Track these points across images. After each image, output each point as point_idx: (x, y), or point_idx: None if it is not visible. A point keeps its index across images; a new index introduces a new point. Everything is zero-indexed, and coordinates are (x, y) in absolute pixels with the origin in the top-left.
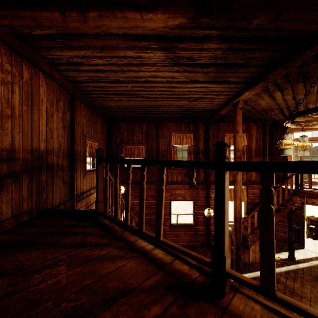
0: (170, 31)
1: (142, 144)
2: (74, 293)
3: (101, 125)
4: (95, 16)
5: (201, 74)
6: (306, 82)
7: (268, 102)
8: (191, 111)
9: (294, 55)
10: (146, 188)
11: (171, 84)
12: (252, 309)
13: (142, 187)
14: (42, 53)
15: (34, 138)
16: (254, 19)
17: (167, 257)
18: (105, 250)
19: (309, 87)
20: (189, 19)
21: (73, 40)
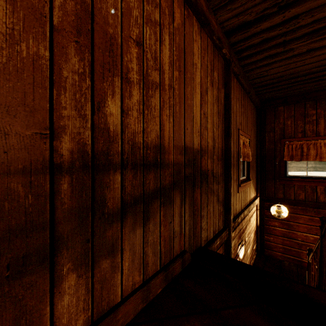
0: None
1: None
2: None
3: (251, 114)
4: None
5: None
6: None
7: None
8: None
9: None
10: None
11: None
12: None
13: None
14: None
15: (186, 128)
16: None
17: None
18: None
19: None
20: None
21: None
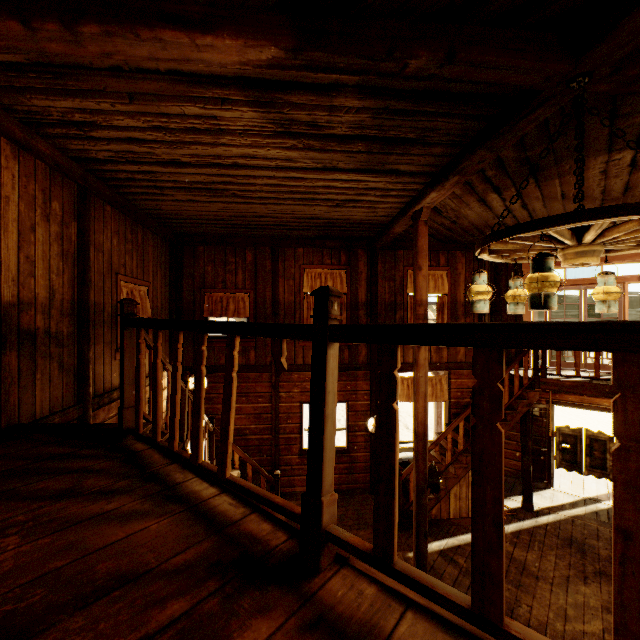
0: (262, 71)
1: (245, 290)
2: (21, 587)
3: (155, 251)
4: (96, 33)
5: (342, 156)
6: (539, 177)
7: (479, 212)
8: (338, 225)
9: (501, 128)
10: (253, 379)
11: (287, 172)
12: (360, 594)
13: (199, 376)
14: (3, 100)
15: None
16: (410, 59)
17: (236, 510)
18: (115, 502)
19: (547, 187)
20: (287, 50)
21: (66, 78)
